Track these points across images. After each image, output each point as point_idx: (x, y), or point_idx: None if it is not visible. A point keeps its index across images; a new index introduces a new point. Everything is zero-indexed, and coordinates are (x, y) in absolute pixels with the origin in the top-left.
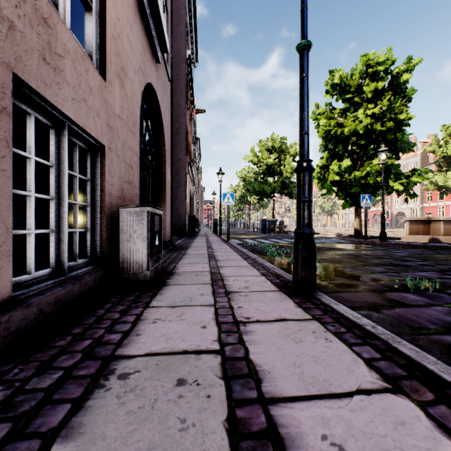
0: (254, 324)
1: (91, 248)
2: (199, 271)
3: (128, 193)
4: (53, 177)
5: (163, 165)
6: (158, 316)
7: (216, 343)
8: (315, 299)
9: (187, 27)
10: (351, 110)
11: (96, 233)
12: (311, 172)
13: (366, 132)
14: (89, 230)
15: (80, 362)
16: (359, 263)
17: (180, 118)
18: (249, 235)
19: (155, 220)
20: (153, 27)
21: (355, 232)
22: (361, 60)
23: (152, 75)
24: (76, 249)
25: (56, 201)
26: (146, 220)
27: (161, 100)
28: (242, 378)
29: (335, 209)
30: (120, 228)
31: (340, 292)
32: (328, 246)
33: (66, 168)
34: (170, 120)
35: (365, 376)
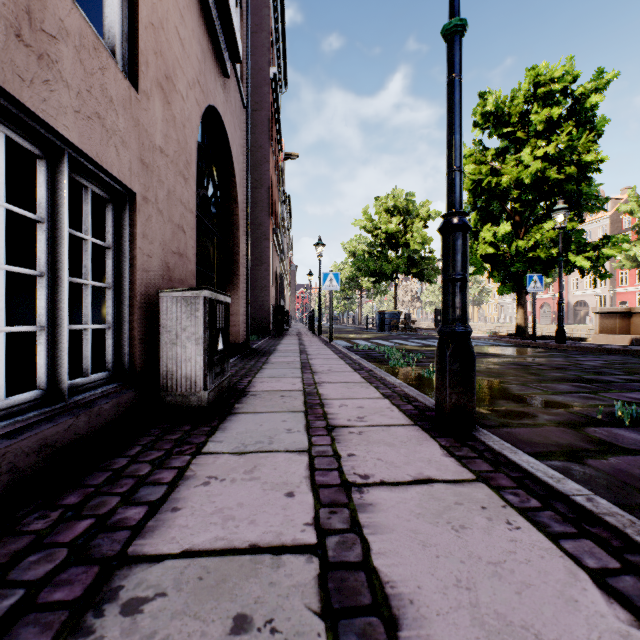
0: (376, 489)
1: (115, 355)
2: (286, 390)
3: (177, 270)
4: (44, 240)
5: (234, 231)
6: (215, 470)
7: (311, 530)
8: (474, 440)
9: (271, 34)
10: (512, 151)
11: (122, 332)
12: (466, 232)
13: (535, 183)
14: (111, 326)
15: (60, 570)
16: (530, 377)
17: (261, 164)
18: (361, 333)
19: (217, 311)
20: (218, 21)
21: (517, 329)
22: (528, 75)
23: (217, 94)
24: (87, 357)
25: (48, 280)
26: (202, 311)
27: (231, 134)
28: (360, 615)
29: (485, 297)
30: (161, 324)
31: (511, 425)
32: (479, 350)
33: (66, 224)
34: (245, 166)
35: (603, 616)
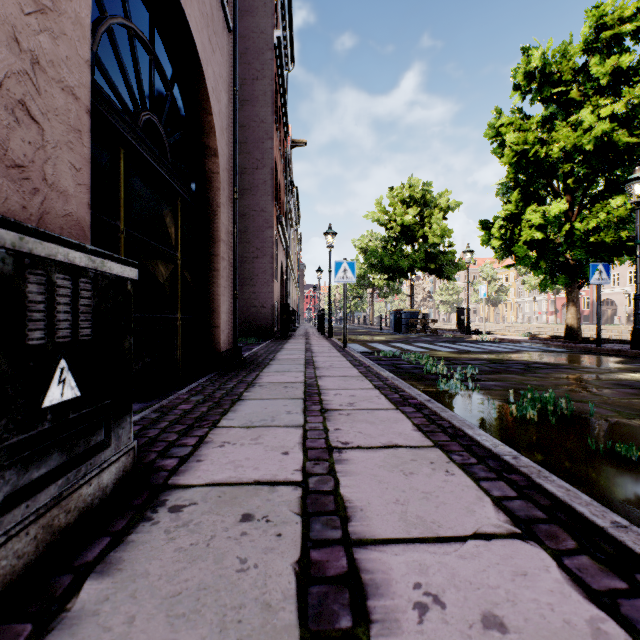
0: None
1: None
2: (262, 483)
3: None
4: None
5: (214, 197)
6: None
7: None
8: None
9: None
10: (559, 119)
11: None
12: None
13: (597, 150)
14: None
15: None
16: None
17: (262, 141)
18: (376, 335)
19: (31, 290)
20: None
21: (568, 331)
22: (588, 17)
23: None
24: None
25: None
26: None
27: (201, 44)
28: None
29: (503, 295)
30: None
31: None
32: (538, 359)
33: None
34: (232, 113)
35: None
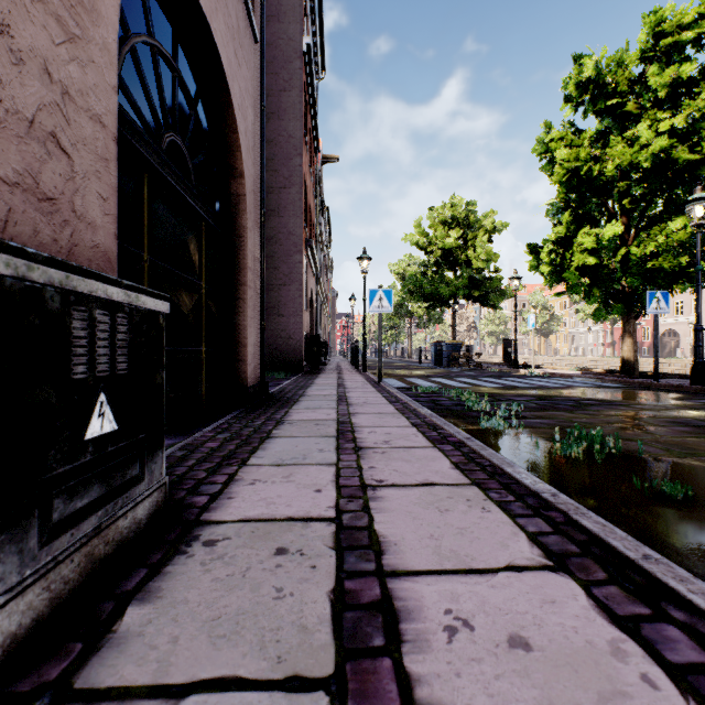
0: None
1: None
2: (295, 519)
3: (26, 230)
4: None
5: (239, 221)
6: None
7: None
8: None
9: None
10: (614, 134)
11: None
12: None
13: (655, 168)
14: None
15: None
16: None
17: (291, 158)
18: (415, 369)
19: (75, 326)
20: None
21: (624, 365)
22: (645, 23)
23: None
24: None
25: None
26: None
27: (227, 58)
28: None
29: (554, 326)
30: None
31: None
32: (590, 395)
33: None
34: (259, 130)
35: None
